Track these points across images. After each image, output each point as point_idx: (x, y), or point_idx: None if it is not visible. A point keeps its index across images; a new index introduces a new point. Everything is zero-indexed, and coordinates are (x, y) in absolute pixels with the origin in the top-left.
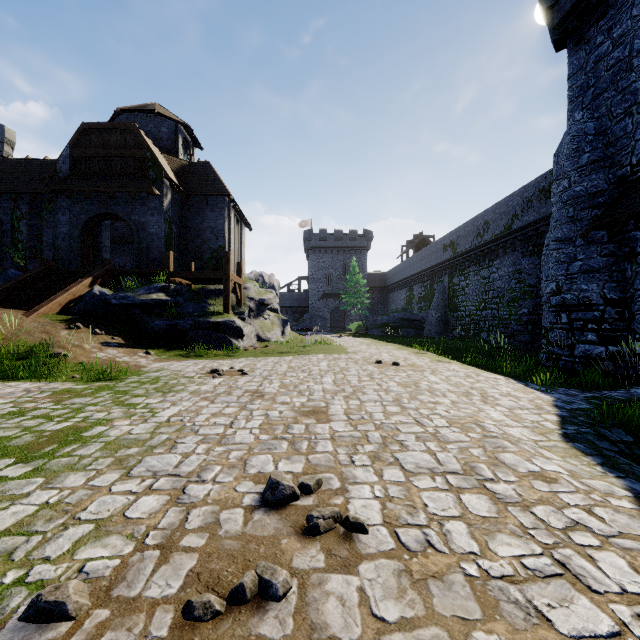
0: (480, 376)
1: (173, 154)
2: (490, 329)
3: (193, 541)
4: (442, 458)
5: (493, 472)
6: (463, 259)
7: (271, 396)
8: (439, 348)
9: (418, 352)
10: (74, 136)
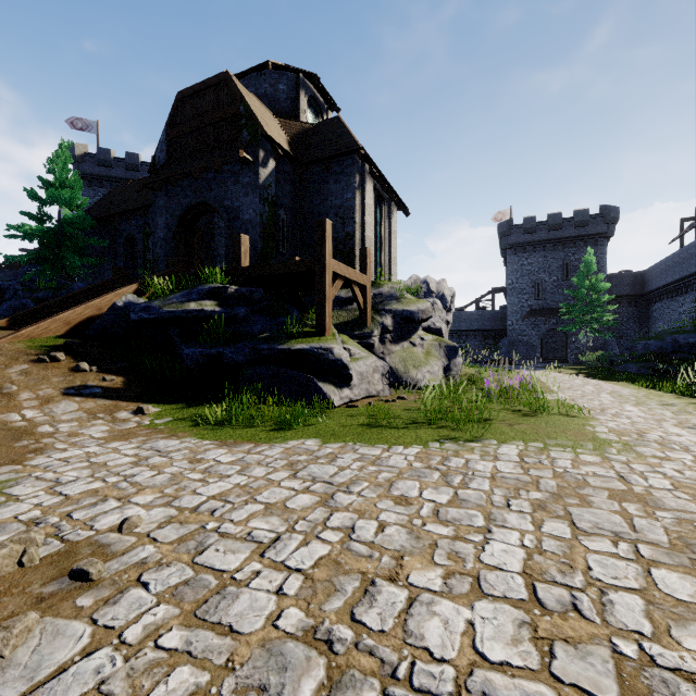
0: None
1: (294, 119)
2: None
3: None
4: None
5: None
6: None
7: None
8: None
9: None
10: (170, 114)
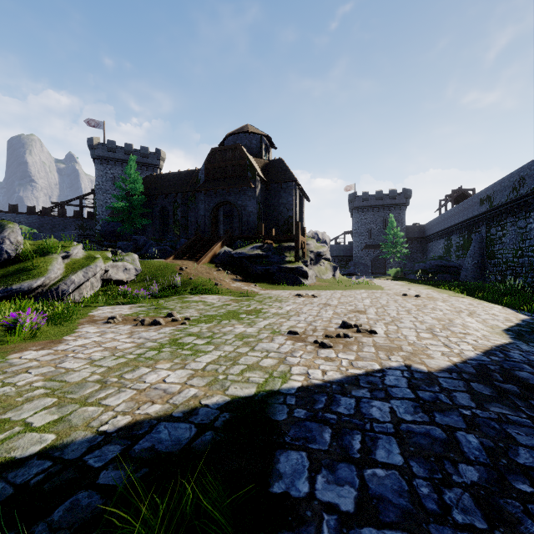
0: (480, 305)
1: (259, 157)
2: (527, 275)
3: (321, 330)
4: (418, 326)
5: (440, 330)
6: (499, 211)
7: (334, 305)
8: (464, 289)
9: (442, 291)
10: (207, 157)
